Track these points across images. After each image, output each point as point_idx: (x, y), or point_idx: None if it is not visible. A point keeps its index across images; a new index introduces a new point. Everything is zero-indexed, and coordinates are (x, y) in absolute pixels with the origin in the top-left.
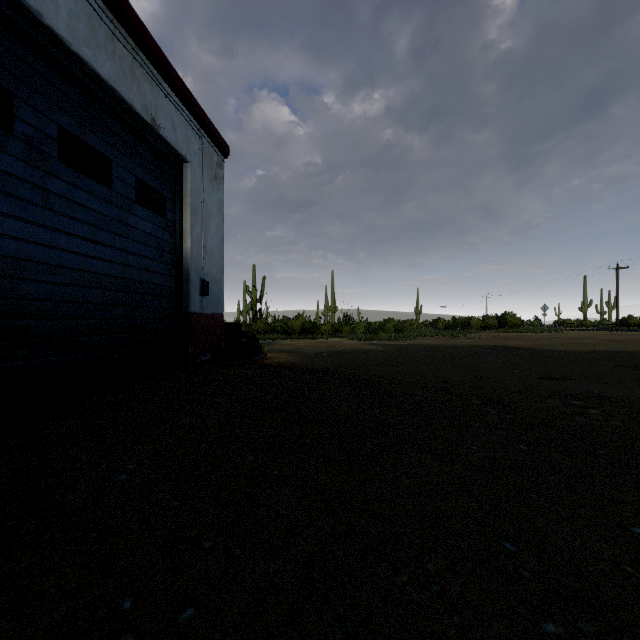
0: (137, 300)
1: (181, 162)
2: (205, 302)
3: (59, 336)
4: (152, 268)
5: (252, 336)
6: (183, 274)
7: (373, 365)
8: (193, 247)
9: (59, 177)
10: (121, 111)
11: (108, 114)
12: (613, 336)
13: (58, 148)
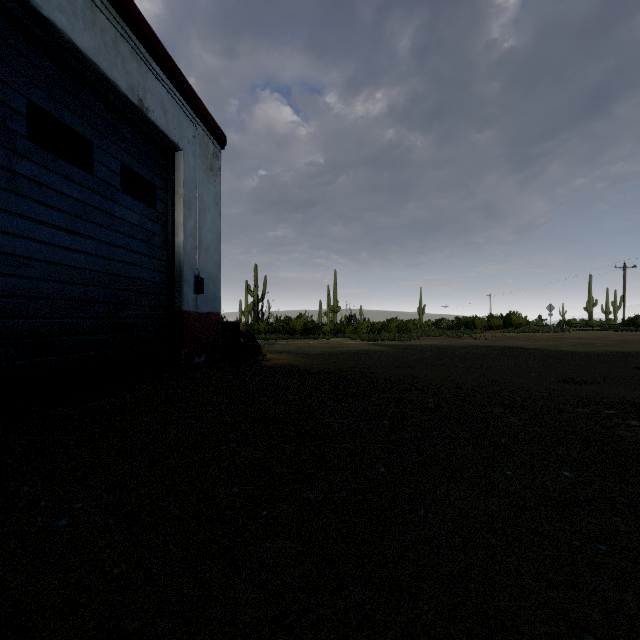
0: (123, 297)
1: (173, 150)
2: (200, 300)
3: (28, 337)
4: (140, 263)
5: (251, 336)
6: (175, 270)
7: (378, 367)
8: (186, 241)
9: (28, 158)
10: (103, 89)
11: (88, 92)
12: (623, 336)
13: (27, 125)
